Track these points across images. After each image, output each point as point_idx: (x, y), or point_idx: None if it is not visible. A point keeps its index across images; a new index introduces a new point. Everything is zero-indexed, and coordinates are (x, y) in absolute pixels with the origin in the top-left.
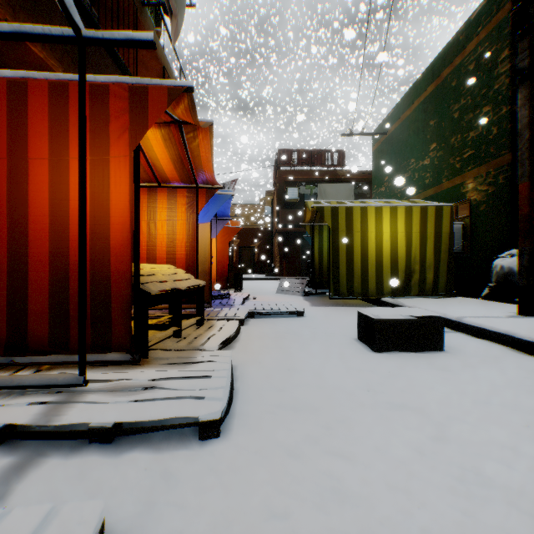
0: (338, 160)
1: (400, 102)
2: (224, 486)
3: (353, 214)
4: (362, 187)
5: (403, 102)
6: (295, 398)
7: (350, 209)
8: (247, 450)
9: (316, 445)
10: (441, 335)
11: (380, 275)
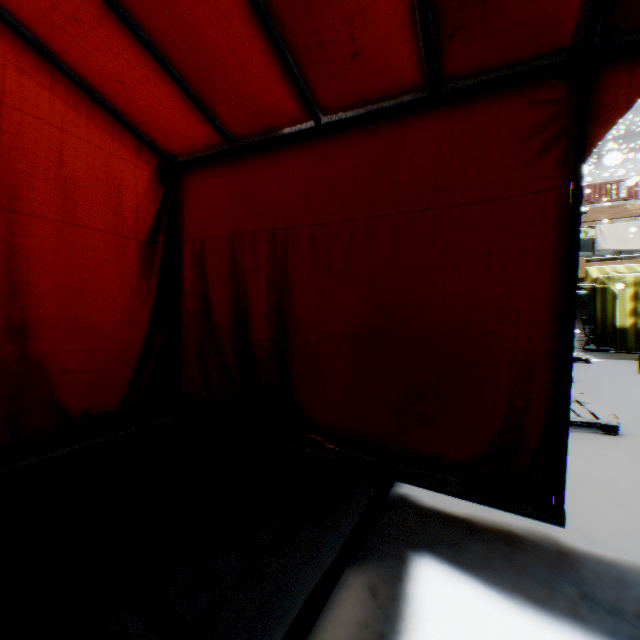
0: (626, 191)
1: None
2: (581, 386)
3: None
4: None
5: None
6: (598, 381)
7: (636, 276)
8: (584, 384)
9: (611, 386)
10: None
11: None
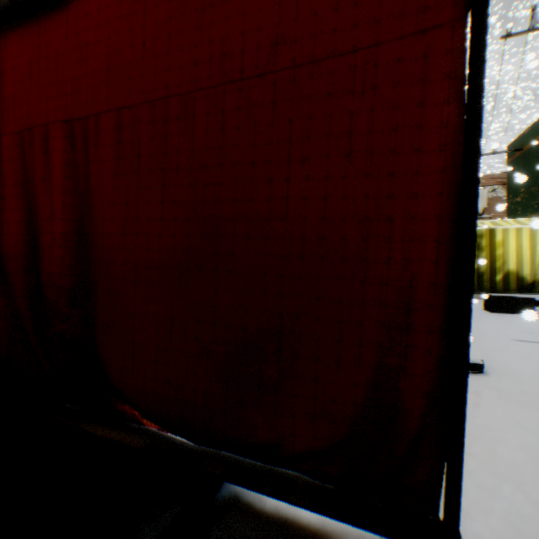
0: None
1: (534, 122)
2: None
3: (481, 234)
4: (496, 190)
5: (537, 123)
6: None
7: (479, 230)
8: None
9: None
10: (532, 306)
11: (505, 277)
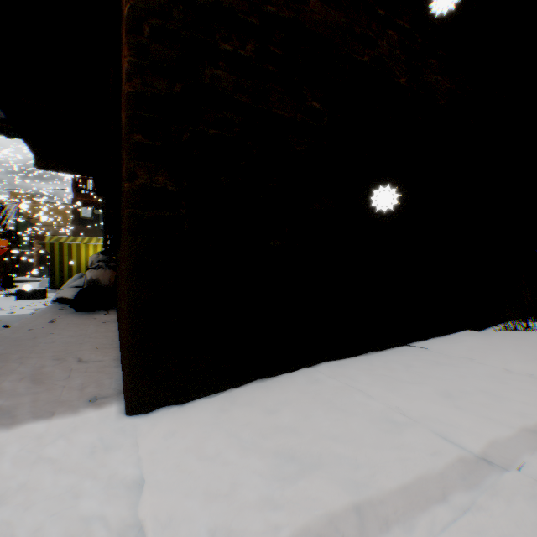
0: None
1: None
2: None
3: (65, 247)
4: None
5: None
6: None
7: (63, 244)
8: None
9: None
10: (44, 294)
11: None
